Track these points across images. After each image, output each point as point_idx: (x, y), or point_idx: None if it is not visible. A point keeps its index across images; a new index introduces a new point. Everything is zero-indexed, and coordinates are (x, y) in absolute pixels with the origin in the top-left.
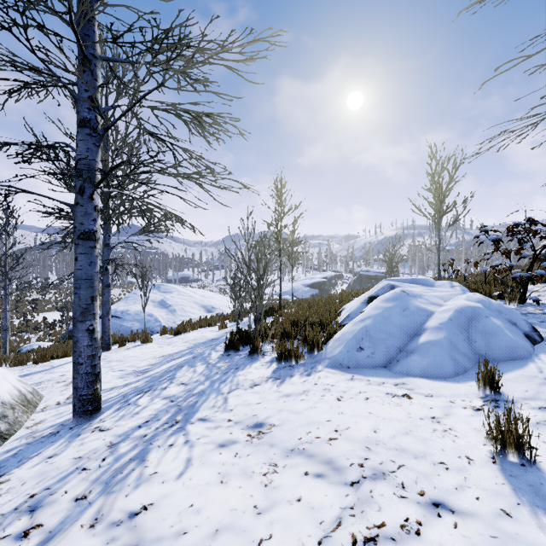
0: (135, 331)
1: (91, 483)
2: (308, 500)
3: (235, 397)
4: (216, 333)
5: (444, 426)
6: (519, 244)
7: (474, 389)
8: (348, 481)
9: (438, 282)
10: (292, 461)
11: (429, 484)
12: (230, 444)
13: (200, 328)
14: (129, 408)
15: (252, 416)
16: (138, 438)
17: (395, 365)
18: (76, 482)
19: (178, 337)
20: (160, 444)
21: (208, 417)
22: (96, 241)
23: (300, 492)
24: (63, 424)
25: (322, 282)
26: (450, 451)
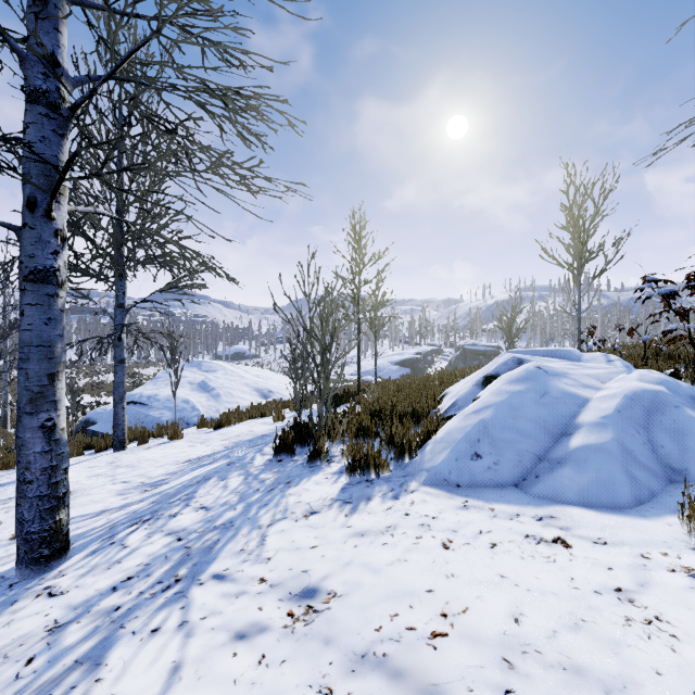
0: (164, 423)
1: None
2: None
3: (277, 535)
4: (268, 427)
5: (645, 610)
6: None
7: (678, 531)
8: None
9: (586, 355)
10: (361, 686)
11: None
12: (255, 632)
13: (249, 418)
14: (109, 551)
15: (301, 574)
16: (104, 614)
17: (533, 483)
18: None
19: (219, 432)
20: (138, 627)
21: (229, 572)
22: (58, 286)
23: None
24: (5, 576)
25: (415, 359)
26: (672, 677)
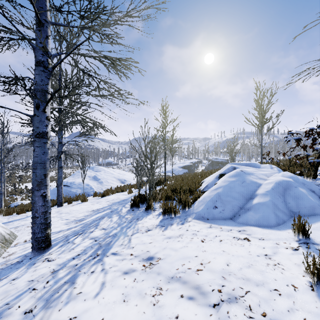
0: (78, 194)
1: (37, 300)
2: (183, 318)
3: (135, 238)
4: (126, 196)
5: (274, 261)
6: (313, 141)
7: (291, 235)
8: (211, 303)
9: (262, 165)
10: (172, 286)
11: (268, 307)
12: (131, 271)
13: (116, 192)
14: (68, 245)
15: (146, 252)
16: (71, 267)
17: (238, 218)
18: (27, 299)
19: (103, 198)
20: (86, 271)
21: (118, 252)
22: (47, 139)
23: (178, 311)
24: (26, 255)
25: (190, 165)
26: (280, 281)
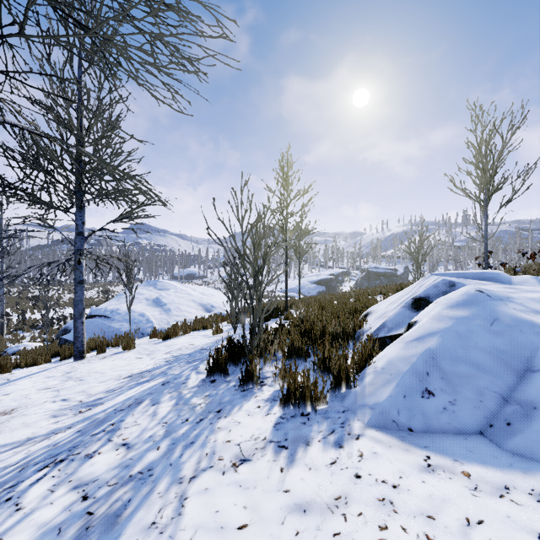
0: (123, 333)
1: None
2: None
3: (199, 498)
4: (207, 341)
5: None
6: None
7: None
8: None
9: (515, 278)
10: None
11: None
12: None
13: (193, 331)
14: None
15: None
16: None
17: (506, 434)
18: None
19: (165, 343)
20: None
21: None
22: None
23: None
24: None
25: (329, 279)
26: None
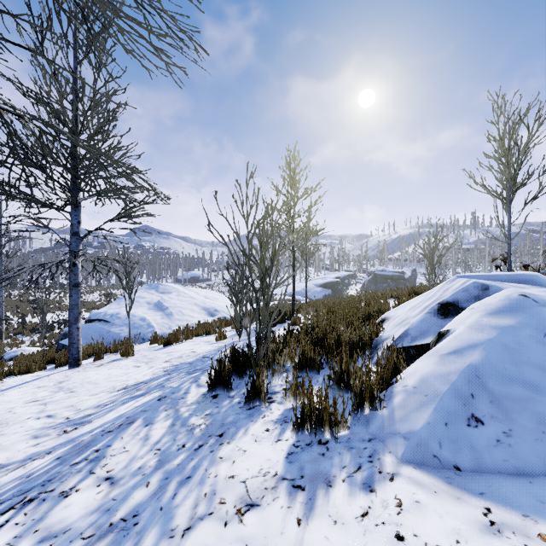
0: (123, 338)
1: None
2: None
3: None
4: (210, 348)
5: None
6: None
7: None
8: None
9: None
10: None
11: None
12: None
13: (196, 336)
14: None
15: None
16: None
17: None
18: None
19: (166, 349)
20: None
21: None
22: None
23: None
24: None
25: (335, 282)
26: None
